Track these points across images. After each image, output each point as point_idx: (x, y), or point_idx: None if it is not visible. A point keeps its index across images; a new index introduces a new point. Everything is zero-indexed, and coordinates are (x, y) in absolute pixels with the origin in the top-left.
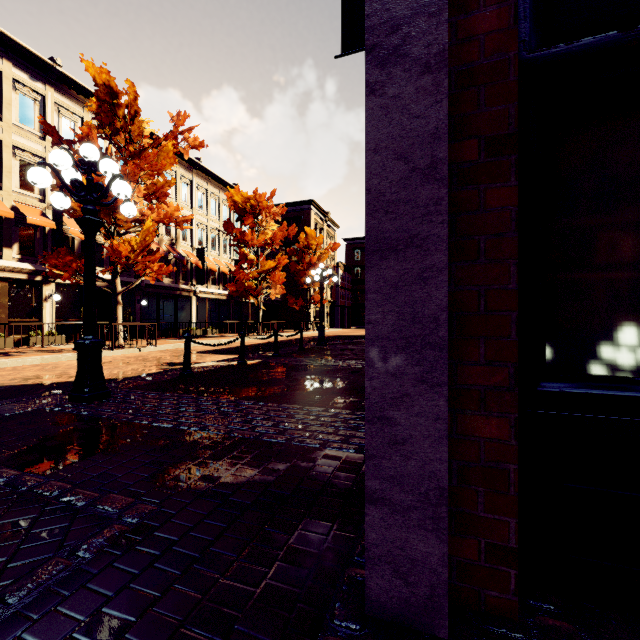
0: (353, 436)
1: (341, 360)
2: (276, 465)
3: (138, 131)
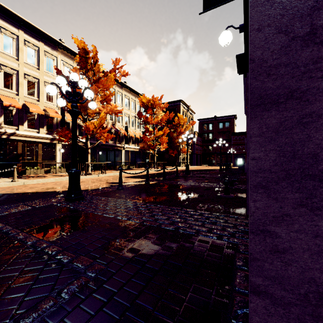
0: (214, 228)
1: (199, 182)
2: (170, 244)
3: (97, 69)
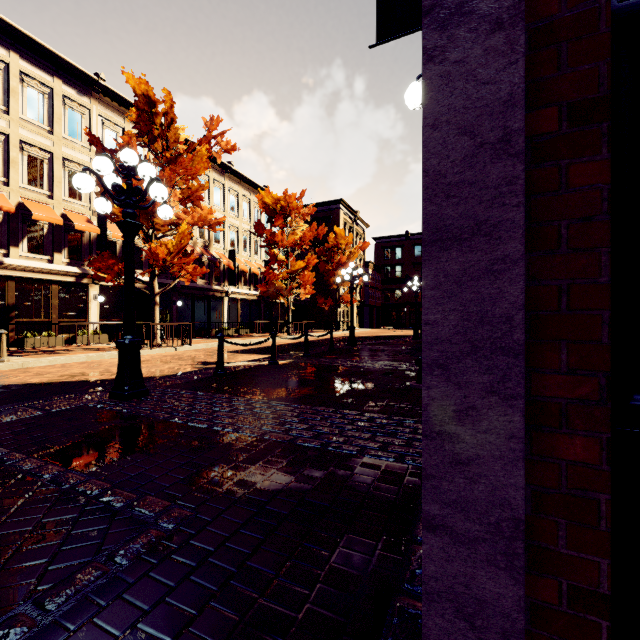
0: (392, 443)
1: (373, 361)
2: (312, 472)
3: (174, 138)
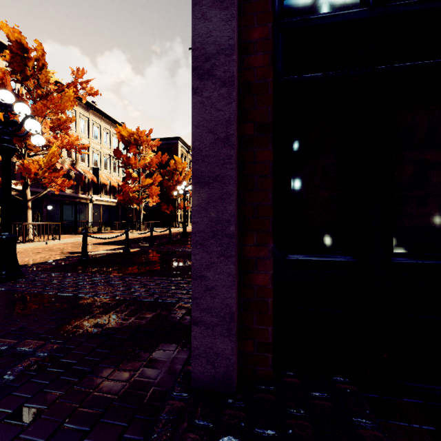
0: None
1: None
2: (146, 315)
3: (45, 79)
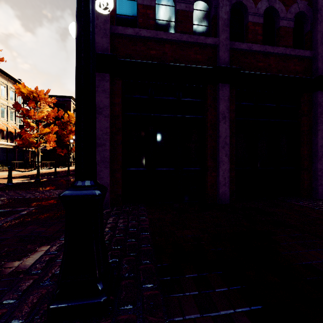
0: None
1: None
2: None
3: None
